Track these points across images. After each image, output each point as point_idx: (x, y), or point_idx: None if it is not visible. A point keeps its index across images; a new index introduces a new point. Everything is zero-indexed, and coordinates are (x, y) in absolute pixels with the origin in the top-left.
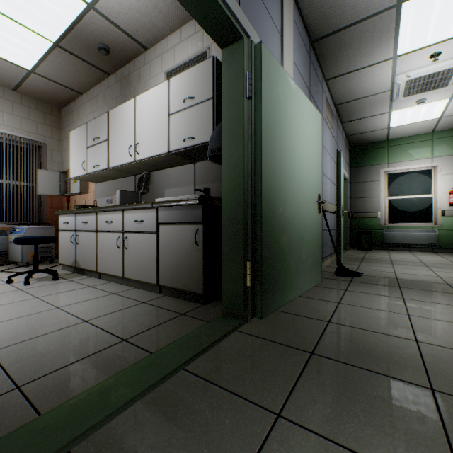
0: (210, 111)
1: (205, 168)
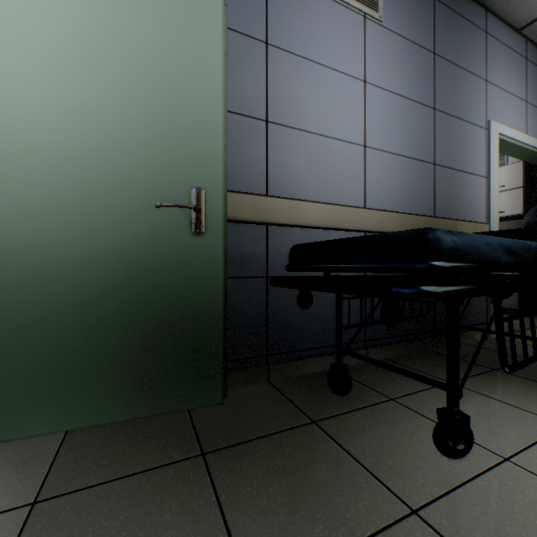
0: (520, 195)
1: (502, 227)
